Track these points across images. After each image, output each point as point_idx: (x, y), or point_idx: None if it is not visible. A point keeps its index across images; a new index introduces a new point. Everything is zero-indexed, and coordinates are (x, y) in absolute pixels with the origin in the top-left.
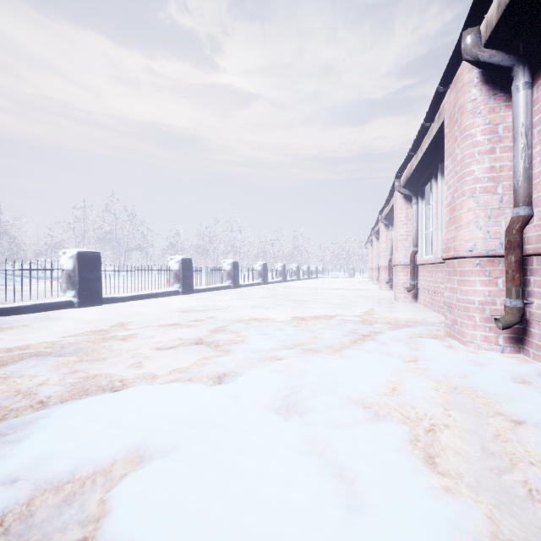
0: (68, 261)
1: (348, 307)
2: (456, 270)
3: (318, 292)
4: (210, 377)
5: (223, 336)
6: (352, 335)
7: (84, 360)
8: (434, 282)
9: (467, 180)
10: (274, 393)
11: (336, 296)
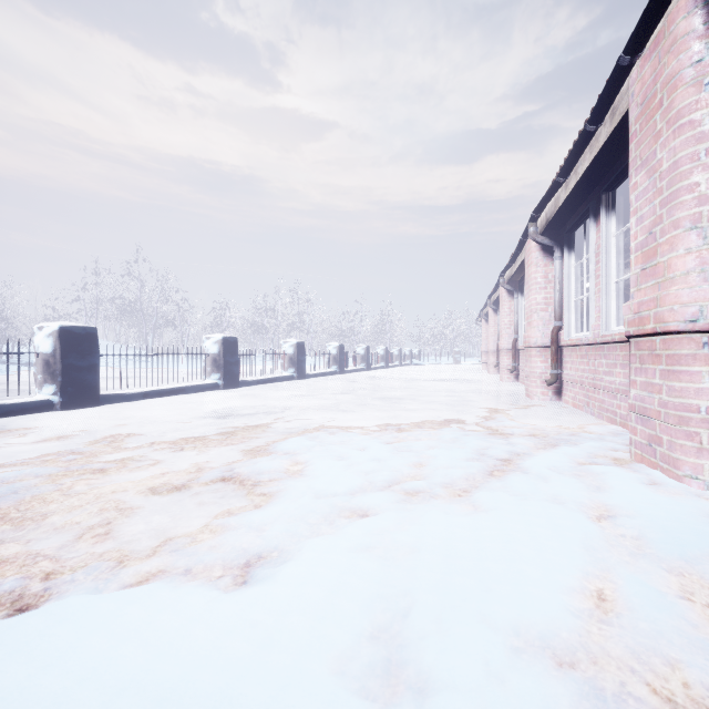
0: (45, 341)
1: (463, 408)
2: (657, 355)
3: (415, 384)
4: (228, 565)
5: (270, 463)
6: (483, 460)
7: (6, 519)
8: (591, 372)
9: (685, 200)
10: (355, 620)
11: (442, 390)
